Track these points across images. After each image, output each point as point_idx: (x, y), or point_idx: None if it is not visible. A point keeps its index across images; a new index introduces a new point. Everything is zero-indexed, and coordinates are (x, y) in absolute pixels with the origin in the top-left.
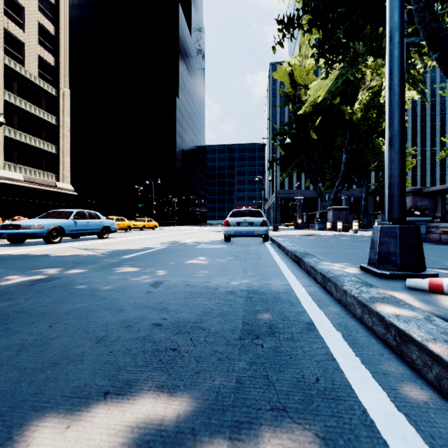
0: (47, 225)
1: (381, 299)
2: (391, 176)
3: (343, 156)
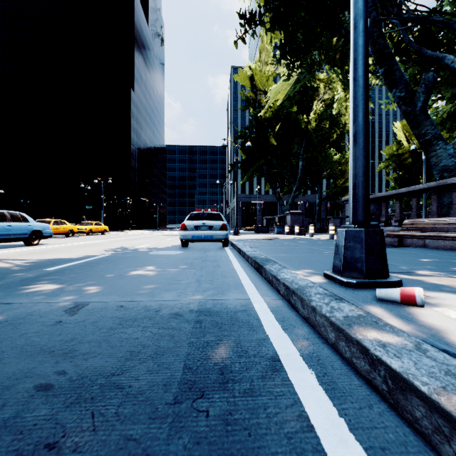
0: None
1: (357, 319)
2: (356, 175)
3: (300, 163)
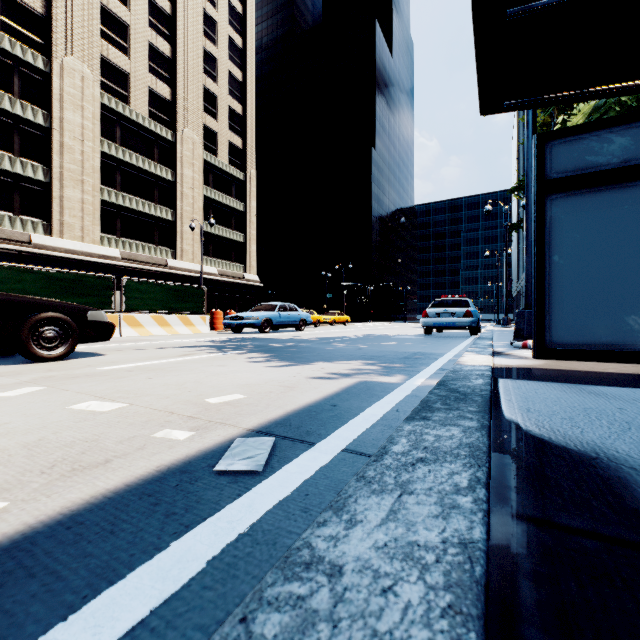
0: (261, 317)
1: (479, 347)
2: (526, 275)
3: None
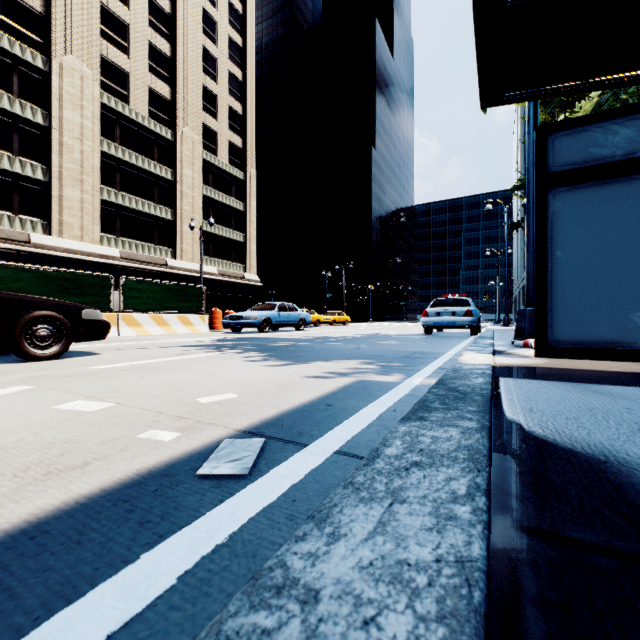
0: (260, 316)
1: (479, 346)
2: (527, 273)
3: None
